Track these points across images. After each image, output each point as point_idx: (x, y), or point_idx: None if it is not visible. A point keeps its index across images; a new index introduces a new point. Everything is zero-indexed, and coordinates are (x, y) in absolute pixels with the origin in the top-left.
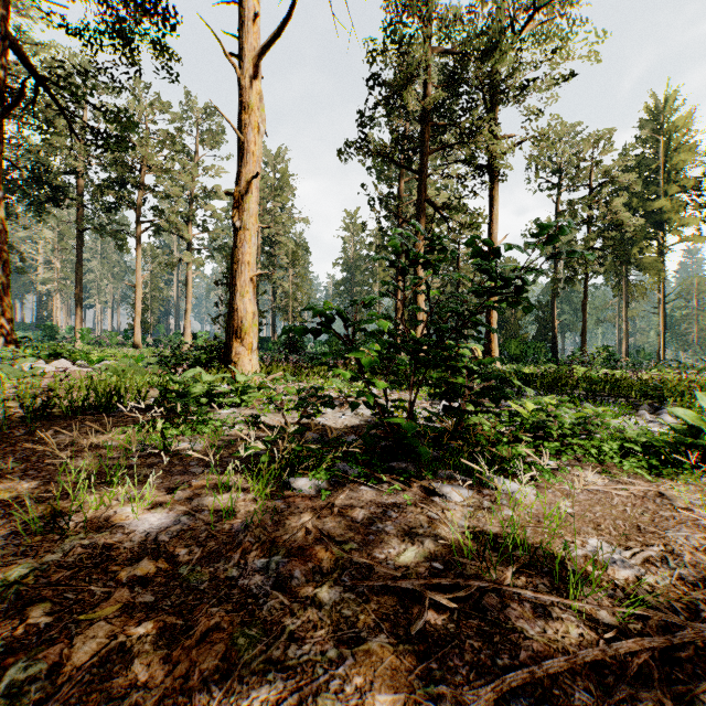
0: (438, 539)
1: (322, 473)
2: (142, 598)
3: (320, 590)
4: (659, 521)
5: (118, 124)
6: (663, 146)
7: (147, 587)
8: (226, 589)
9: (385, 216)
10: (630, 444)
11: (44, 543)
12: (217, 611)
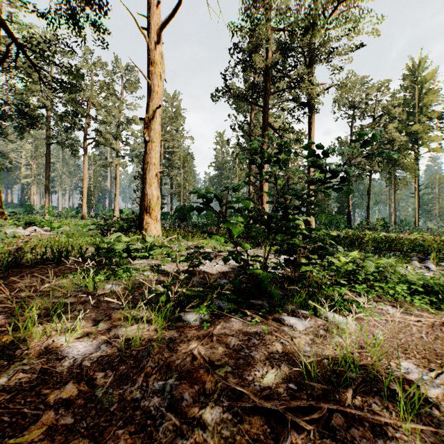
0: (290, 363)
1: (204, 310)
2: (64, 420)
3: (204, 411)
4: None
5: (71, 74)
6: (418, 91)
7: (69, 409)
8: (131, 410)
9: (242, 135)
10: (415, 286)
11: None
12: (122, 433)
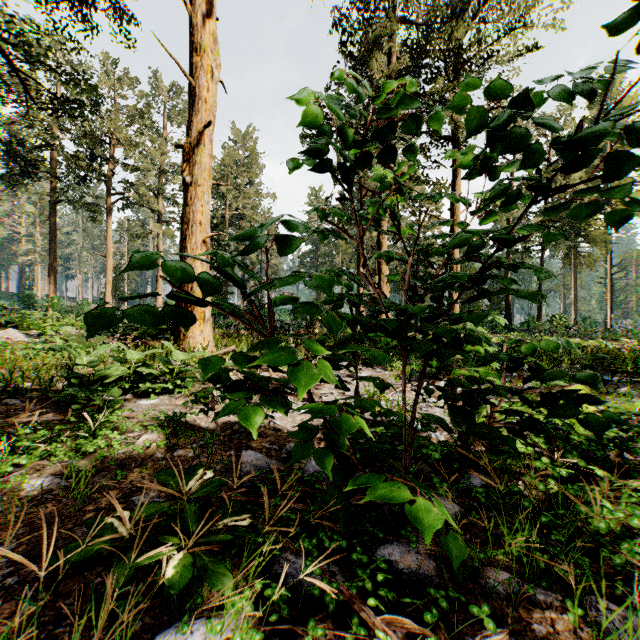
0: None
1: None
2: None
3: None
4: None
5: (74, 85)
6: None
7: None
8: None
9: None
10: None
11: None
12: None
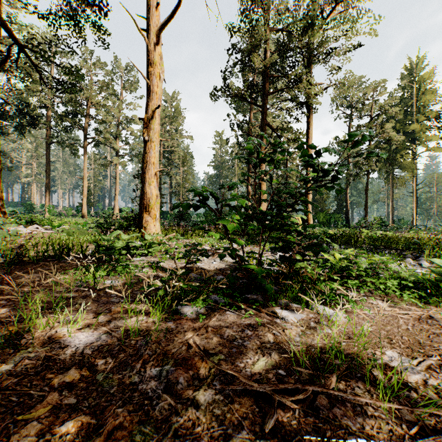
0: (281, 352)
1: (200, 303)
2: (67, 400)
3: (198, 393)
4: (432, 337)
5: (71, 75)
6: (415, 90)
7: (72, 391)
8: (129, 392)
9: (241, 135)
10: (405, 281)
11: (2, 355)
12: (122, 411)
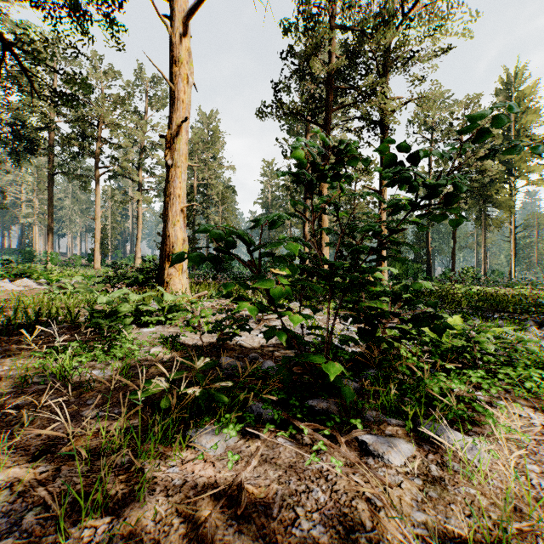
0: None
1: (230, 427)
2: None
3: None
4: None
5: (74, 82)
6: None
7: None
8: None
9: (295, 164)
10: None
11: None
12: None
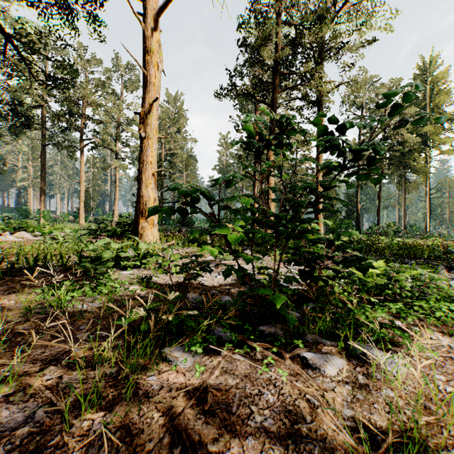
0: (327, 445)
1: (197, 345)
2: None
3: None
4: None
5: (63, 69)
6: (429, 91)
7: None
8: None
9: None
10: None
11: None
12: None
